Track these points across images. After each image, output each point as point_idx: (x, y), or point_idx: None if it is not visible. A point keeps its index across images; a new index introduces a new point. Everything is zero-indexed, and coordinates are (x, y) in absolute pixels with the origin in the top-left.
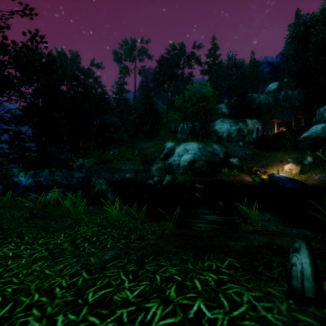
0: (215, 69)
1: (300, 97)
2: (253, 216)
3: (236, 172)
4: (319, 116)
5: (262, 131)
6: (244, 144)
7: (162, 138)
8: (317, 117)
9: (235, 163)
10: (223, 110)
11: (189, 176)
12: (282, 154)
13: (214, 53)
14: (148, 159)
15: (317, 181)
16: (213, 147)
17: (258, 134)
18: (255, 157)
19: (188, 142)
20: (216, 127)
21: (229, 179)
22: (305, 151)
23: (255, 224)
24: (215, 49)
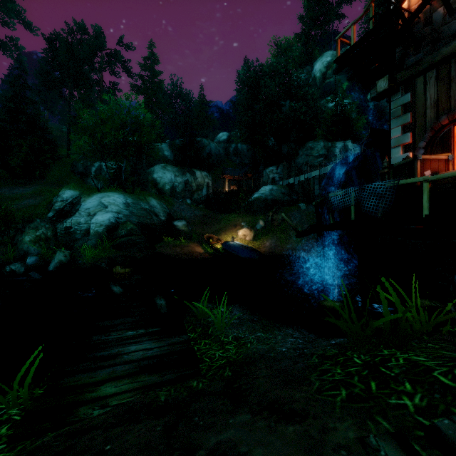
0: (153, 90)
1: (249, 154)
2: (219, 320)
3: (183, 241)
4: (265, 178)
5: (213, 187)
6: (192, 202)
7: (56, 183)
8: (264, 179)
9: (181, 227)
10: (166, 152)
11: (107, 250)
12: (236, 216)
13: (153, 67)
14: (17, 219)
15: (268, 248)
16: (151, 204)
17: (209, 191)
18: (207, 220)
19: (107, 192)
20: (155, 175)
21: (175, 251)
22: (257, 213)
23: (224, 339)
24: (154, 61)
